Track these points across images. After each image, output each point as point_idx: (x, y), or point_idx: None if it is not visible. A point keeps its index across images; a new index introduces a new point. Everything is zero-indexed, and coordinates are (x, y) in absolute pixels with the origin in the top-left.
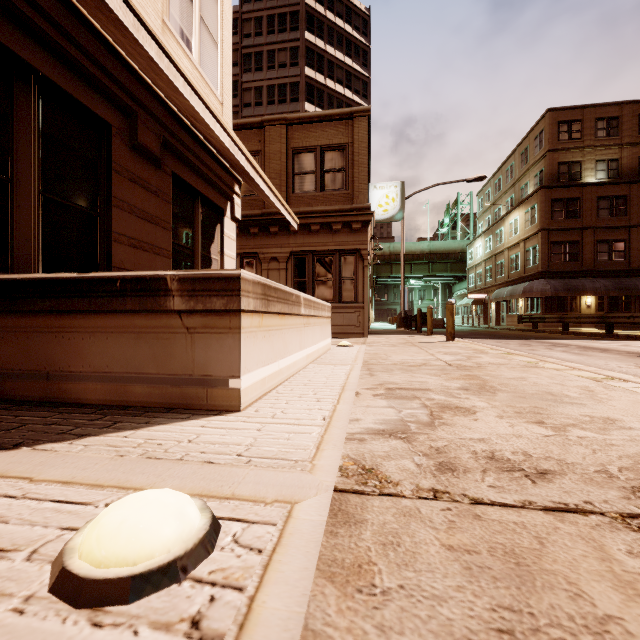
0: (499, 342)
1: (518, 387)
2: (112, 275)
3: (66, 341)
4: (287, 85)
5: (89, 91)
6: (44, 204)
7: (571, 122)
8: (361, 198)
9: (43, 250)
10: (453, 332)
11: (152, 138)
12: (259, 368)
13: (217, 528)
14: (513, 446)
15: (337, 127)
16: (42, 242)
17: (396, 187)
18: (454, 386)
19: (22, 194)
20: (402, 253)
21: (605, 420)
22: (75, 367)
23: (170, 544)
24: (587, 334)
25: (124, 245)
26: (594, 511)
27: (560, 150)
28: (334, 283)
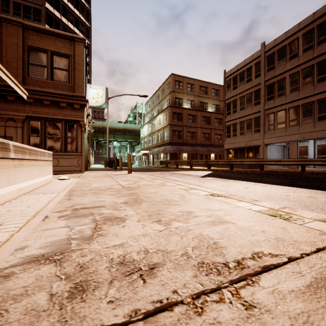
0: (152, 173)
1: (153, 198)
2: None
3: None
4: (31, 8)
5: None
6: None
7: (179, 81)
8: (80, 90)
9: None
10: (131, 169)
11: None
12: None
13: None
14: (140, 245)
15: (63, 43)
16: None
17: (103, 90)
18: (120, 201)
19: None
20: (107, 127)
21: (188, 213)
22: None
23: None
24: (184, 168)
25: None
26: (178, 301)
27: (176, 92)
28: (61, 139)
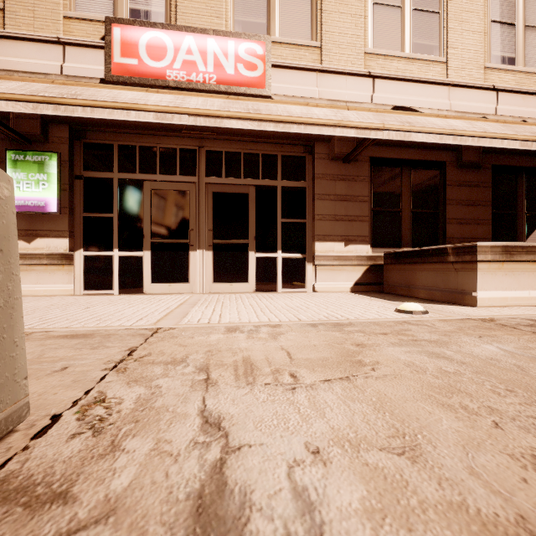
0: None
1: None
2: (428, 248)
3: (414, 274)
4: None
5: (433, 152)
6: (413, 215)
7: None
8: None
9: (412, 236)
10: None
11: (473, 153)
12: (498, 291)
13: (426, 313)
14: None
15: None
16: (412, 232)
17: None
18: None
19: (404, 214)
20: None
21: None
22: (416, 284)
23: (413, 309)
24: None
25: (453, 224)
26: None
27: None
28: None
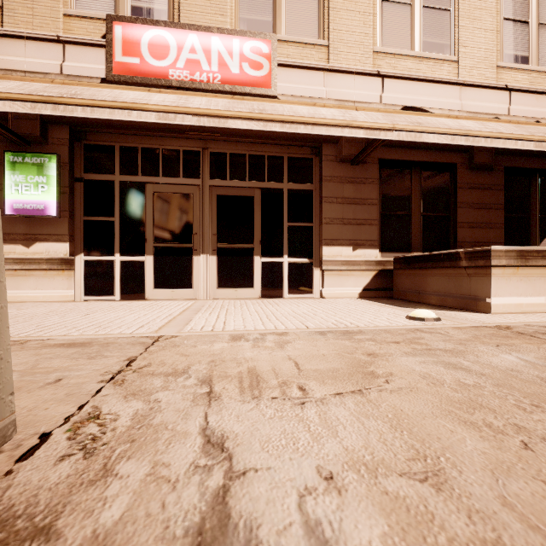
0: None
1: None
2: (439, 253)
3: (424, 279)
4: None
5: (443, 154)
6: (423, 219)
7: None
8: None
9: (422, 240)
10: None
11: (485, 155)
12: (513, 297)
13: (438, 320)
14: None
15: None
16: (422, 236)
17: None
18: None
19: (414, 218)
20: None
21: None
22: (427, 289)
23: (424, 316)
24: None
25: (465, 228)
26: None
27: None
28: None
